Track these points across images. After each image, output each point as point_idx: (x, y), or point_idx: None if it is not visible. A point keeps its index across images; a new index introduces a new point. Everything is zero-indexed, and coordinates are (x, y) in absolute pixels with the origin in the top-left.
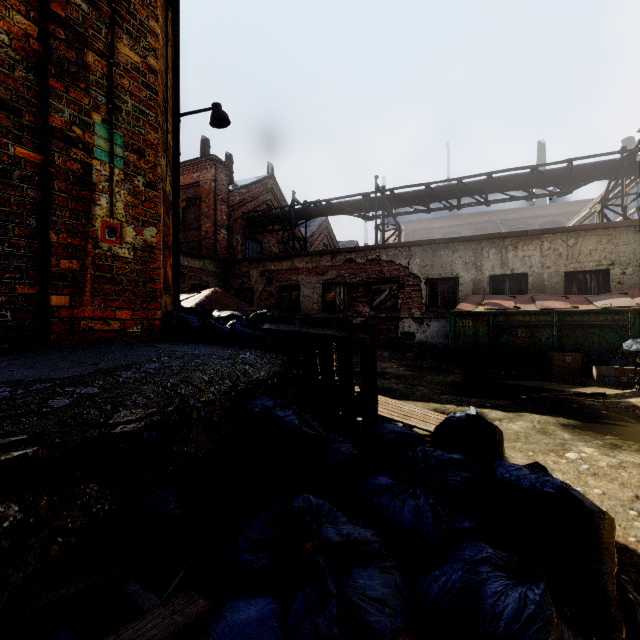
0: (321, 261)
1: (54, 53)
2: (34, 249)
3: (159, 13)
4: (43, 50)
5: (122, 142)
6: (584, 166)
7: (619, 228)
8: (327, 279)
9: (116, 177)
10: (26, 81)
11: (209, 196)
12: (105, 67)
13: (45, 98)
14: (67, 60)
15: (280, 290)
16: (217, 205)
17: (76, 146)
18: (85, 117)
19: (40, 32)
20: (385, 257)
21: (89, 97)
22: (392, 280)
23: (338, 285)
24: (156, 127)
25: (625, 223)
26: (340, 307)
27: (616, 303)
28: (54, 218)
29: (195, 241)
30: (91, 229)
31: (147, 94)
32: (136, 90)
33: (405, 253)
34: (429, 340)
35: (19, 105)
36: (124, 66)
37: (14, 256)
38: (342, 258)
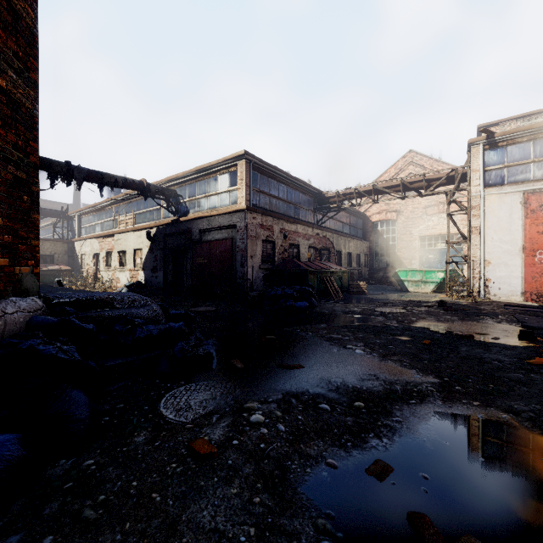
0: None
1: None
2: None
3: None
4: None
5: None
6: (47, 211)
7: (58, 241)
8: None
9: None
10: None
11: None
12: None
13: None
14: None
15: None
16: None
17: None
18: None
19: None
20: None
21: None
22: None
23: None
24: None
25: (60, 240)
26: None
27: (54, 267)
28: None
29: None
30: None
31: None
32: None
33: None
34: None
35: None
36: None
37: None
38: None
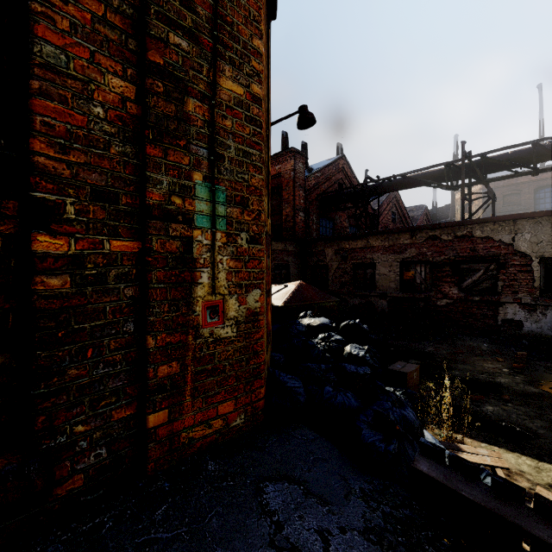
0: (398, 239)
1: (151, 113)
2: (131, 359)
3: (263, 27)
4: (141, 112)
5: (224, 197)
6: None
7: None
8: (405, 257)
9: (218, 242)
10: (123, 156)
11: (289, 184)
12: (206, 112)
13: (142, 171)
14: (166, 117)
15: (354, 267)
16: (295, 191)
17: (175, 220)
18: (185, 180)
19: (138, 91)
20: (479, 233)
21: (189, 154)
22: (489, 259)
23: (418, 263)
24: (260, 166)
25: None
26: (421, 286)
27: None
28: (151, 318)
29: (277, 224)
30: (191, 316)
31: (250, 130)
32: (239, 129)
33: (508, 227)
34: (545, 332)
35: (115, 188)
36: (226, 104)
37: (110, 376)
38: (423, 235)
